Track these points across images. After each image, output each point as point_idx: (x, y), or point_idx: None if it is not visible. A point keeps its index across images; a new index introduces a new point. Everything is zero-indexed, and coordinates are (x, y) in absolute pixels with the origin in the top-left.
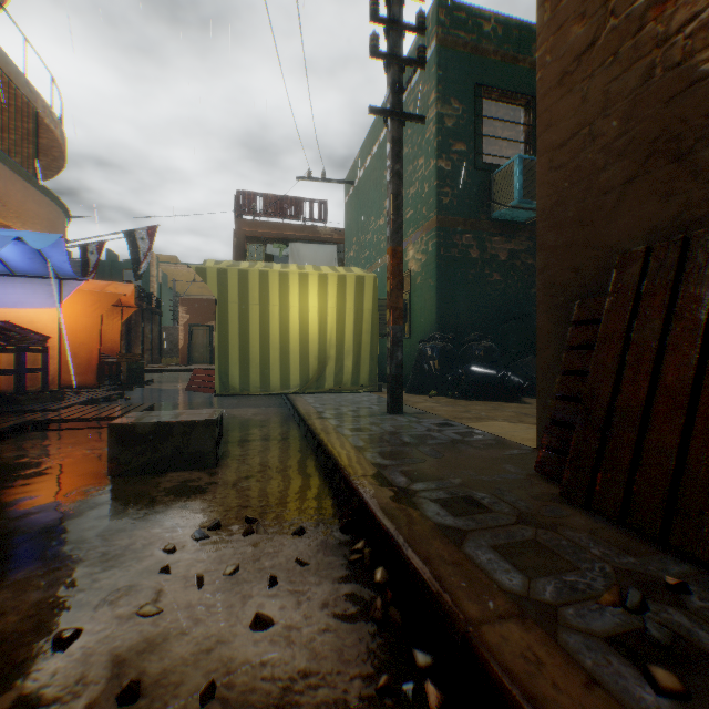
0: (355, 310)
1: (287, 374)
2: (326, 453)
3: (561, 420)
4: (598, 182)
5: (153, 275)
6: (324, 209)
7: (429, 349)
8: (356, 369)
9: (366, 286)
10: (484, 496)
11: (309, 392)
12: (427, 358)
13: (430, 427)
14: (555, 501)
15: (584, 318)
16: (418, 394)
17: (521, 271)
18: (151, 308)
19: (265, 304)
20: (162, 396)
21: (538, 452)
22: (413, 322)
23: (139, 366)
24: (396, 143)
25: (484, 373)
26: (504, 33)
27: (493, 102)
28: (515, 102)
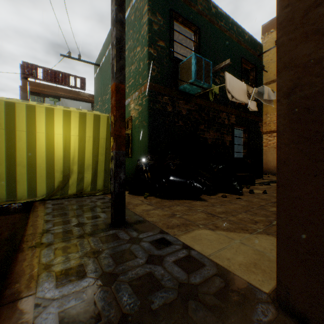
0: (93, 138)
1: (34, 186)
2: None
3: None
4: None
5: None
6: (83, 83)
7: (144, 165)
8: (94, 179)
9: (101, 122)
10: None
11: (55, 198)
12: (142, 171)
13: (150, 250)
14: None
15: None
16: (137, 195)
17: (192, 121)
18: None
19: (12, 129)
20: None
21: None
22: (134, 148)
23: None
24: None
25: (179, 182)
26: None
27: (178, 25)
28: (190, 28)
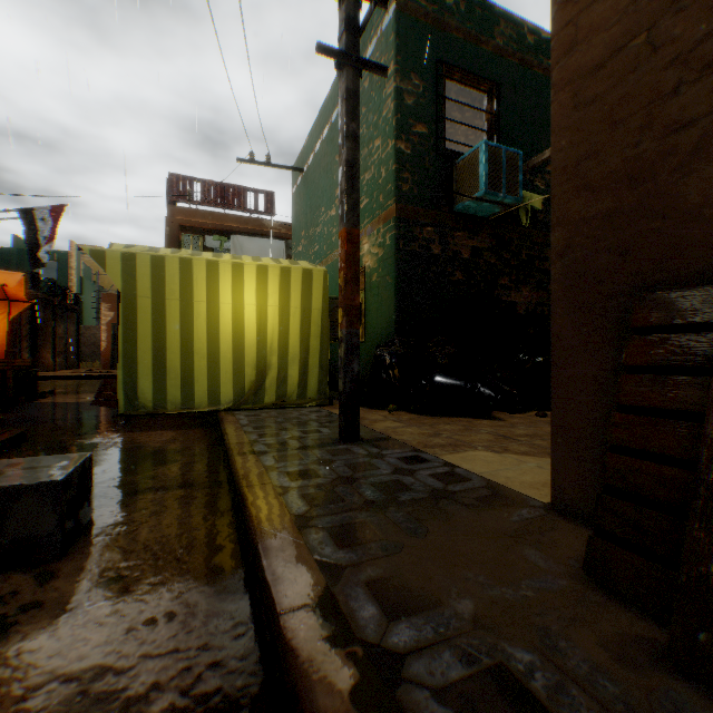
0: (301, 310)
1: (217, 387)
2: (245, 530)
3: (628, 490)
4: (665, 114)
5: (73, 267)
6: (270, 201)
7: (387, 356)
8: (302, 379)
9: (314, 281)
10: (530, 663)
11: (245, 408)
12: (385, 366)
13: (397, 464)
14: (659, 665)
15: (654, 323)
16: (375, 409)
17: (484, 271)
18: (66, 304)
19: (187, 299)
20: (55, 413)
21: (588, 540)
22: (369, 325)
23: (31, 374)
24: (351, 96)
25: (451, 385)
26: (467, 10)
27: (455, 85)
28: (478, 87)
